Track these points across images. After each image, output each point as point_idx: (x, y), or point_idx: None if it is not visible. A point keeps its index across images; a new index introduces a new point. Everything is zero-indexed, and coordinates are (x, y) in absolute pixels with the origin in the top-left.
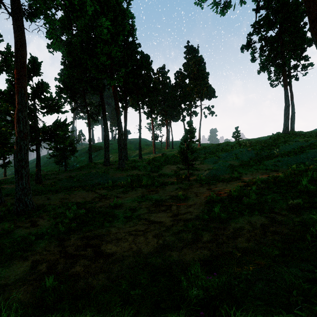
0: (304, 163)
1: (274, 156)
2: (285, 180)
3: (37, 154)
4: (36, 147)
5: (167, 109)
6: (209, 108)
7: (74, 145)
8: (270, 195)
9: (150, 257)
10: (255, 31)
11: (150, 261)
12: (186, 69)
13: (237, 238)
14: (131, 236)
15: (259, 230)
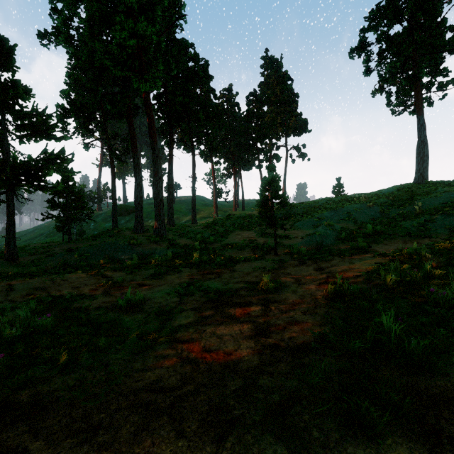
0: None
1: (415, 215)
2: None
3: (8, 210)
4: (6, 197)
5: (235, 150)
6: (298, 148)
7: (83, 199)
8: None
9: None
10: (371, 27)
11: None
12: (264, 90)
13: None
14: (132, 413)
15: None
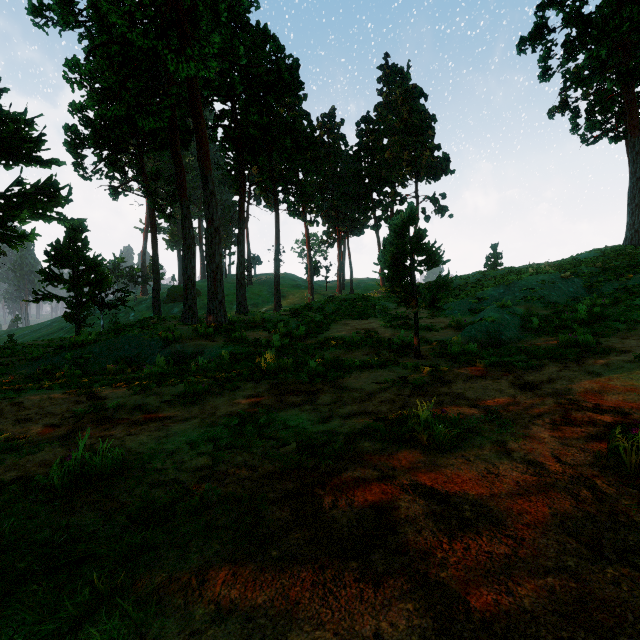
0: None
1: None
2: None
3: None
4: None
5: (339, 205)
6: (435, 199)
7: (101, 269)
8: None
9: None
10: (553, 2)
11: None
12: (383, 115)
13: None
14: None
15: None
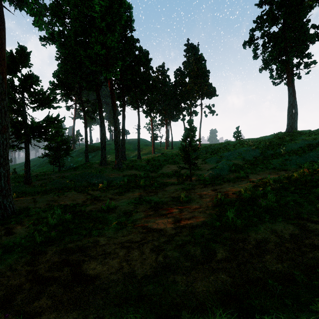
0: (315, 162)
1: (280, 155)
2: (301, 179)
3: (26, 153)
4: (25, 145)
5: (166, 108)
6: (209, 107)
7: (68, 144)
8: (290, 197)
9: (146, 284)
10: (257, 27)
11: (146, 292)
12: (186, 67)
13: (264, 255)
14: (122, 249)
15: (291, 243)
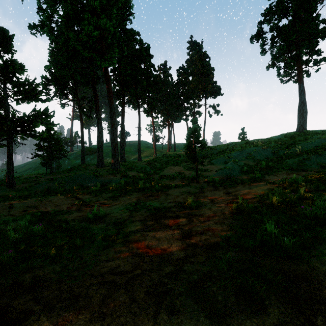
0: None
1: (296, 154)
2: None
3: (8, 151)
4: (7, 142)
5: (168, 108)
6: (214, 106)
7: (61, 143)
8: None
9: None
10: (266, 20)
11: None
12: (190, 65)
13: None
14: (100, 287)
15: None
